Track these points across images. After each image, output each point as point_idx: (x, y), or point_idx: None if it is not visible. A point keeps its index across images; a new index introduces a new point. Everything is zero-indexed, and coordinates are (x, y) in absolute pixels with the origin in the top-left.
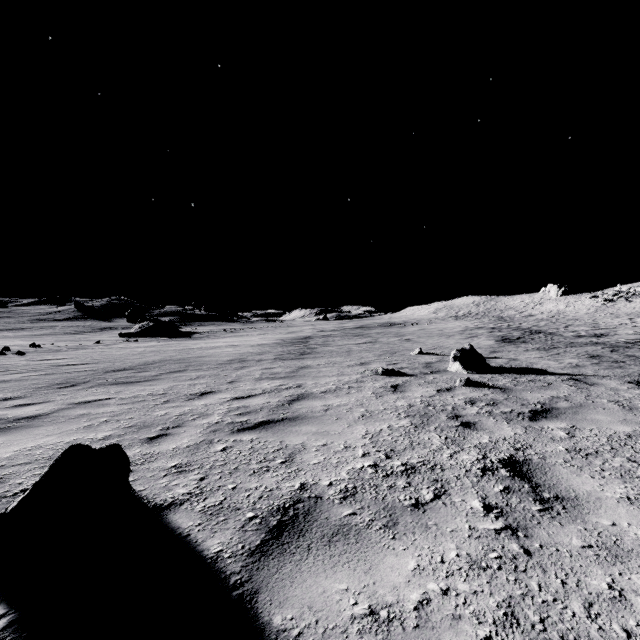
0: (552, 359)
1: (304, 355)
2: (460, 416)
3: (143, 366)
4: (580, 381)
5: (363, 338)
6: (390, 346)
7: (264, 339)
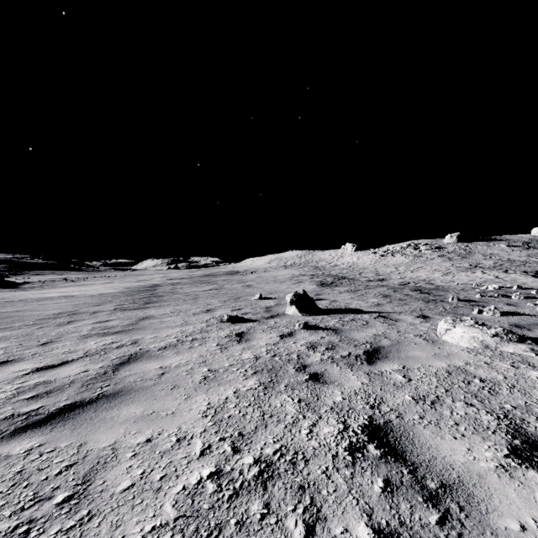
0: (360, 299)
1: (149, 304)
2: (307, 366)
3: None
4: (387, 318)
5: (210, 285)
6: (234, 292)
7: (108, 288)
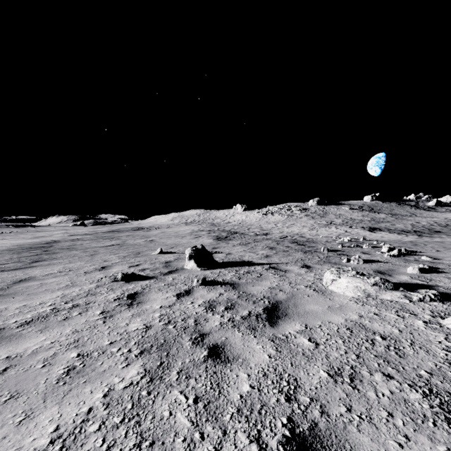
0: (251, 252)
1: (36, 262)
2: (205, 335)
3: None
4: (277, 269)
5: (112, 240)
6: (136, 247)
7: None
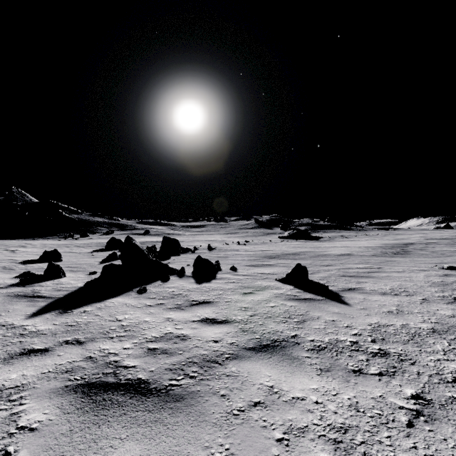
0: None
1: (396, 255)
2: None
3: (297, 253)
4: None
5: None
6: None
7: (370, 243)
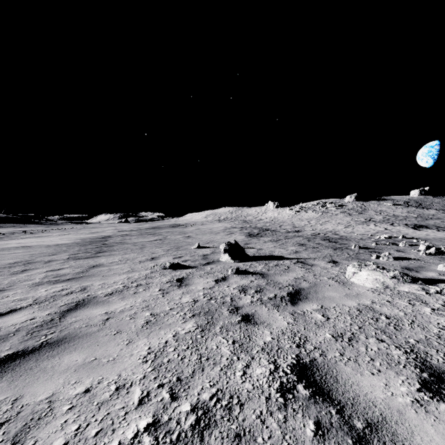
0: (281, 247)
1: (100, 253)
2: (239, 308)
3: None
4: (304, 263)
5: (155, 236)
6: (176, 242)
7: (64, 239)
